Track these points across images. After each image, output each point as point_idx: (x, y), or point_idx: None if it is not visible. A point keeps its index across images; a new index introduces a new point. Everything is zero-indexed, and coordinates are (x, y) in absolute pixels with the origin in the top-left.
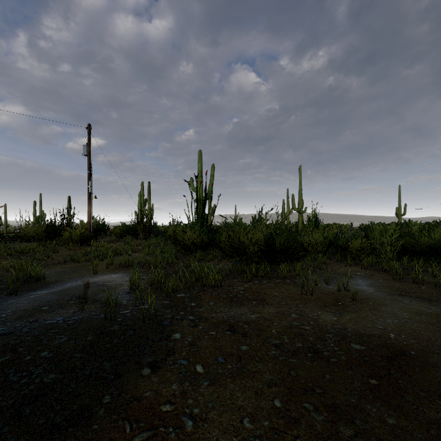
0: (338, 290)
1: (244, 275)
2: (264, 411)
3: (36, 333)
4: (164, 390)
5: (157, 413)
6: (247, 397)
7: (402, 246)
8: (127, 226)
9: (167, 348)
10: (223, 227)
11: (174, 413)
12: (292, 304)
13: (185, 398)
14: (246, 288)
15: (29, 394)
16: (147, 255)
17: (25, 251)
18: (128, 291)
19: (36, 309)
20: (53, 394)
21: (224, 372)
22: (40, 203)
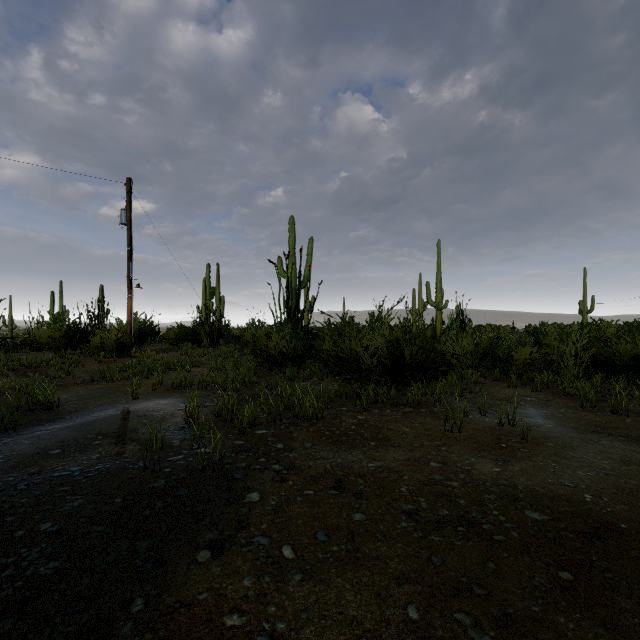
0: (500, 424)
1: (358, 402)
2: (392, 627)
3: (36, 491)
4: (230, 589)
5: (217, 630)
6: (363, 601)
7: (591, 357)
8: (185, 328)
9: (238, 517)
10: (326, 329)
11: (245, 631)
12: (430, 446)
13: (264, 604)
14: (360, 421)
15: (15, 596)
16: (213, 370)
17: (35, 364)
18: (183, 425)
19: (41, 454)
20: (52, 596)
21: (327, 558)
22: (60, 295)
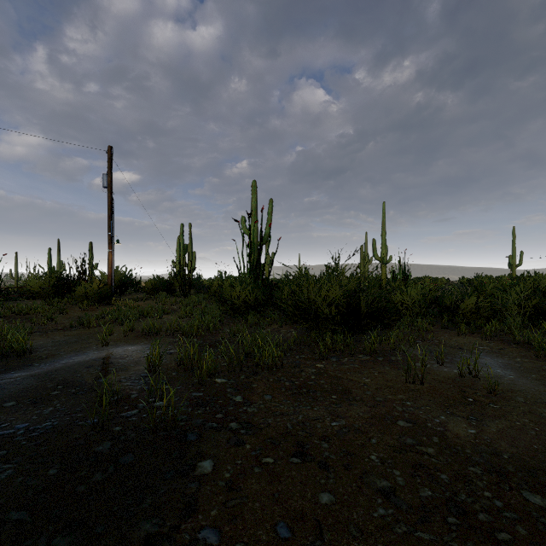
0: (461, 375)
1: (316, 350)
2: None
3: None
4: None
5: None
6: None
7: (534, 307)
8: (160, 279)
9: (185, 497)
10: (284, 280)
11: None
12: (394, 400)
13: None
14: (319, 370)
15: None
16: (182, 317)
17: (24, 311)
18: (145, 373)
19: None
20: None
21: None
22: (58, 251)
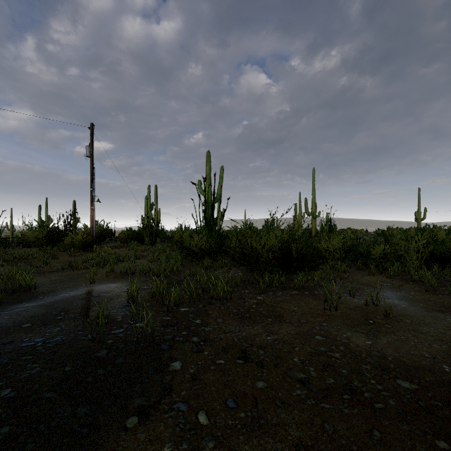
0: (366, 304)
1: (257, 286)
2: None
3: (5, 360)
4: None
5: None
6: None
7: (429, 253)
8: (132, 231)
9: (163, 384)
10: (233, 231)
11: None
12: (314, 322)
13: None
14: (259, 301)
15: None
16: (151, 262)
17: (24, 257)
18: (125, 303)
19: (15, 327)
20: None
21: (236, 424)
22: (46, 208)
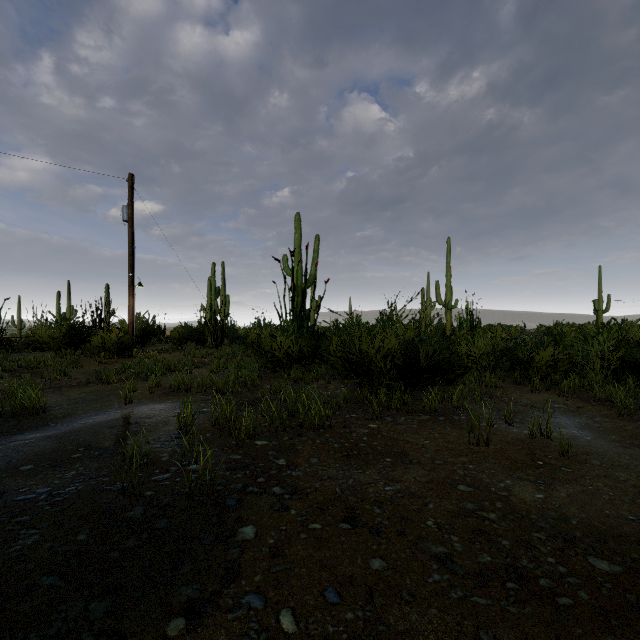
0: (531, 436)
1: (369, 409)
2: None
3: None
4: None
5: None
6: None
7: (619, 359)
8: (188, 327)
9: (227, 563)
10: (333, 329)
11: None
12: (455, 463)
13: None
14: (372, 430)
15: None
16: (215, 372)
17: (33, 365)
18: (175, 434)
19: (10, 470)
20: None
21: (340, 632)
22: (68, 295)
